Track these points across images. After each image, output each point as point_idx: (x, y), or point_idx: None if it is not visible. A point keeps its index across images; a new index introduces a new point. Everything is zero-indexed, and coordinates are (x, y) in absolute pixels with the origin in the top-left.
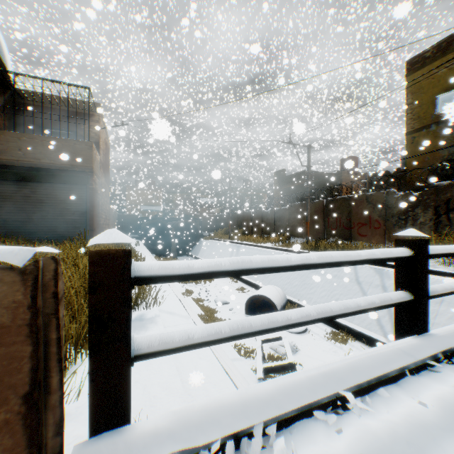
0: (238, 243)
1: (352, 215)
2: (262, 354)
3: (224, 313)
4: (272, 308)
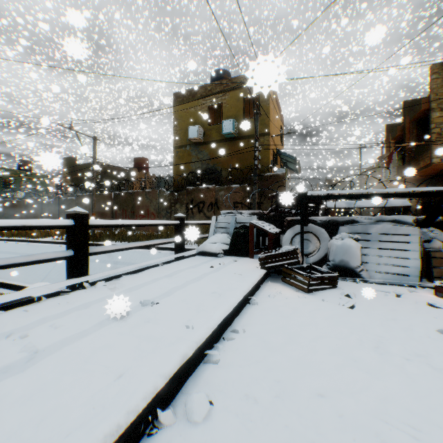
0: (3, 240)
1: (135, 208)
2: None
3: None
4: None
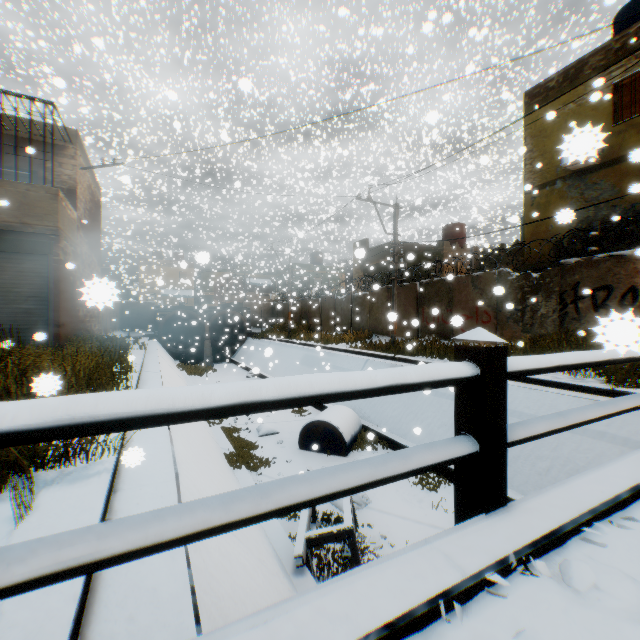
0: (300, 344)
1: (454, 304)
2: (309, 514)
3: (268, 449)
4: (338, 439)
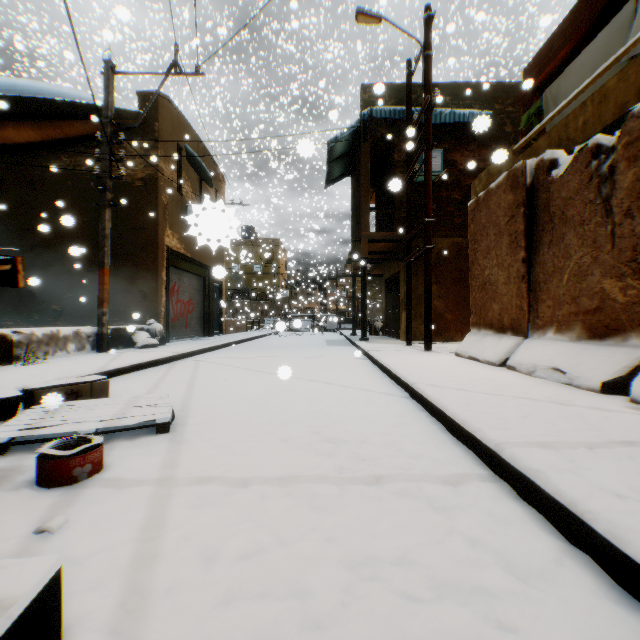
0: None
1: None
2: None
3: None
4: None
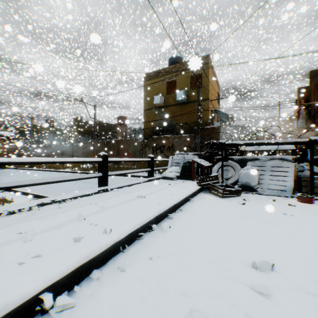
0: (40, 170)
1: (120, 150)
2: None
3: None
4: None
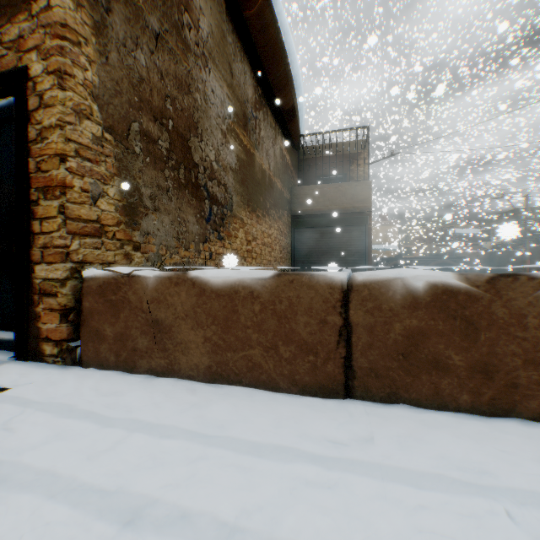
0: None
1: None
2: None
3: None
4: None
